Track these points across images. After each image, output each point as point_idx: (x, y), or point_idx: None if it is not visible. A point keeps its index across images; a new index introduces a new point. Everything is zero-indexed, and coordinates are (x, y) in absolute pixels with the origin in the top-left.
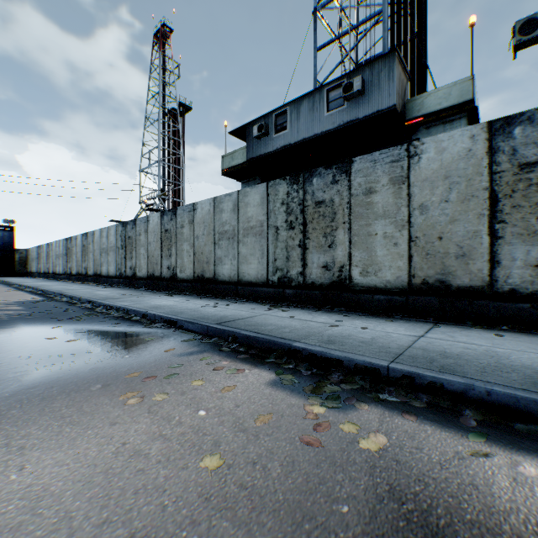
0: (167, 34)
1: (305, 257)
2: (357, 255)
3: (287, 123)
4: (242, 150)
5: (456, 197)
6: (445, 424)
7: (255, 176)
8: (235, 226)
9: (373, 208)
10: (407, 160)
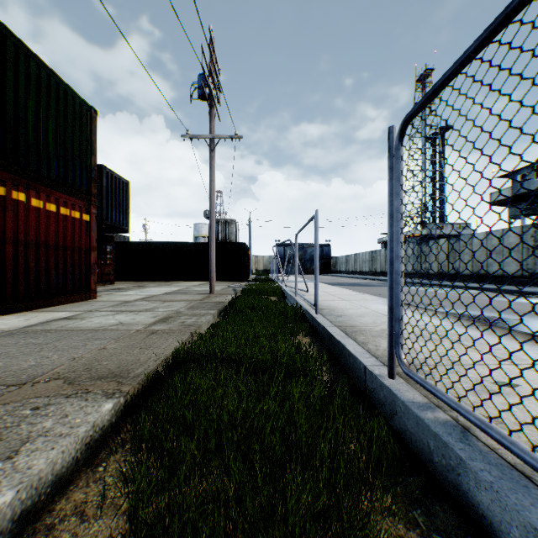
0: (428, 74)
1: None
2: None
3: None
4: (506, 189)
5: None
6: None
7: (519, 202)
8: (500, 247)
9: None
10: None
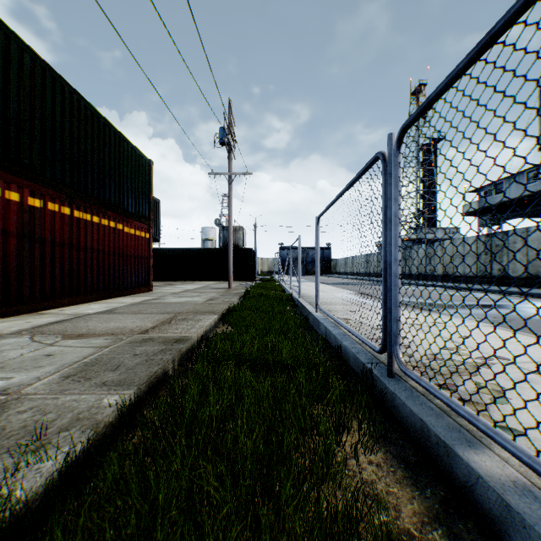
0: (422, 88)
1: (490, 266)
2: (509, 265)
3: (502, 189)
4: (474, 202)
5: (539, 247)
6: (480, 293)
7: (485, 214)
8: (462, 252)
9: (514, 249)
10: (525, 233)
